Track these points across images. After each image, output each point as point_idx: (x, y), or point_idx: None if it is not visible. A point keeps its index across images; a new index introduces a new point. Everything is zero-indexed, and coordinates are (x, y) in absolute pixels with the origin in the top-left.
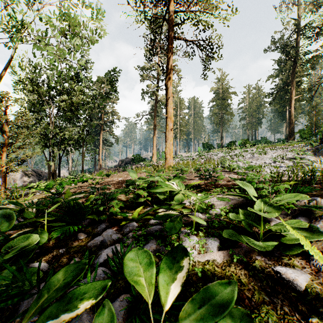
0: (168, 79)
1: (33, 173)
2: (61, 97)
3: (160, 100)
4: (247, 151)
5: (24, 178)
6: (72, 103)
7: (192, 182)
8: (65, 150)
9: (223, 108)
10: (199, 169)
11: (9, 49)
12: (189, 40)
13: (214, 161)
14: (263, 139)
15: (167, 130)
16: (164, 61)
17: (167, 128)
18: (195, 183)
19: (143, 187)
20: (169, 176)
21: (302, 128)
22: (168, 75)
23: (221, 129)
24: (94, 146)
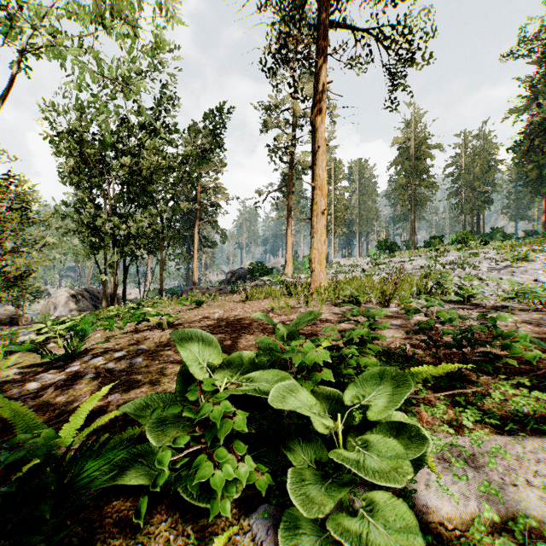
0: (316, 110)
1: (84, 295)
2: (122, 160)
3: (300, 162)
4: (476, 254)
5: (70, 303)
6: (142, 172)
7: (387, 339)
8: (133, 255)
9: (417, 175)
10: (419, 310)
11: (19, 70)
12: (359, 30)
13: (409, 275)
14: (496, 232)
15: (314, 214)
16: (307, 91)
17: (315, 209)
18: (431, 374)
19: (241, 397)
20: (335, 339)
21: None
22: (316, 102)
23: (412, 215)
24: (182, 247)
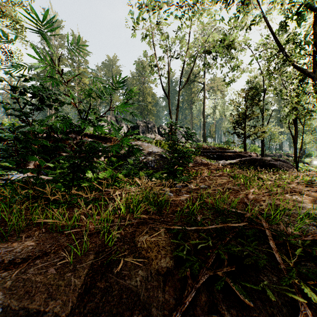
0: None
1: None
2: None
3: None
4: None
5: None
6: None
7: None
8: None
9: None
10: None
11: None
12: None
13: None
14: None
15: None
16: None
17: None
18: None
19: None
20: None
21: None
22: None
23: None
24: None
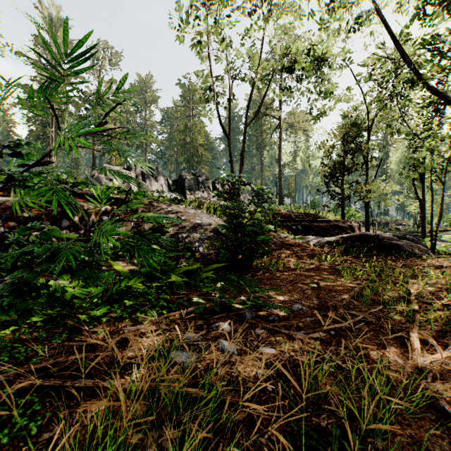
0: None
1: None
2: None
3: None
4: None
5: None
6: None
7: None
8: None
9: None
10: None
11: None
12: None
13: None
14: None
15: None
16: None
17: None
18: None
19: None
20: None
21: (66, 178)
22: None
23: None
24: None
